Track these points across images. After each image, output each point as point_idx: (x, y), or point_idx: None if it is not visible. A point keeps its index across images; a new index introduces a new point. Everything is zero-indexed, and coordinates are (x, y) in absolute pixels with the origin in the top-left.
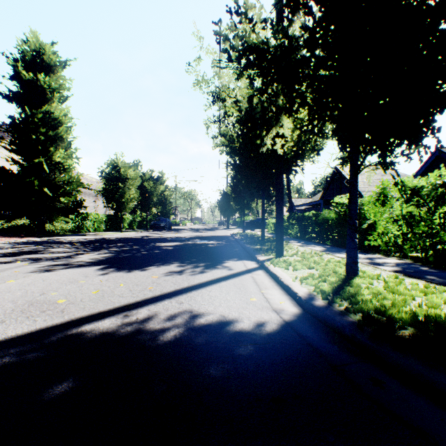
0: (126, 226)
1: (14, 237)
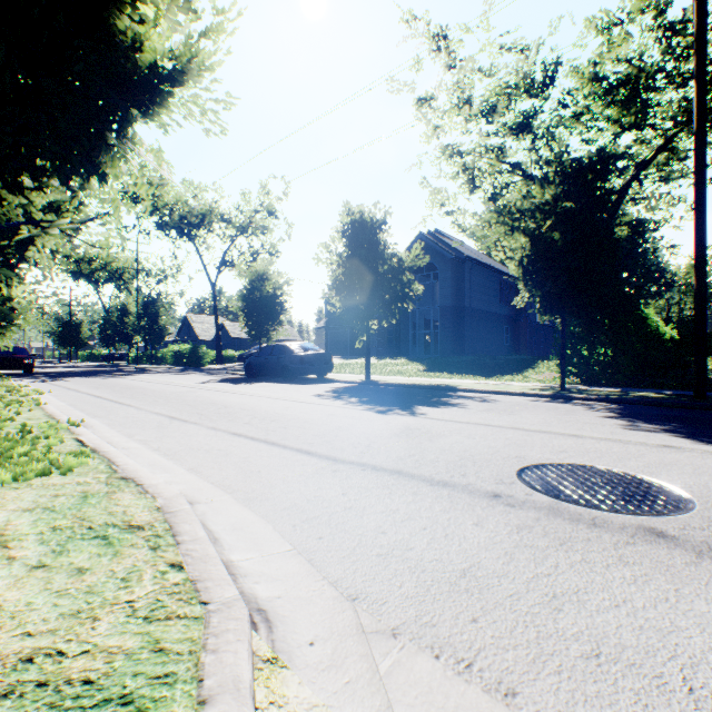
0: None
1: None
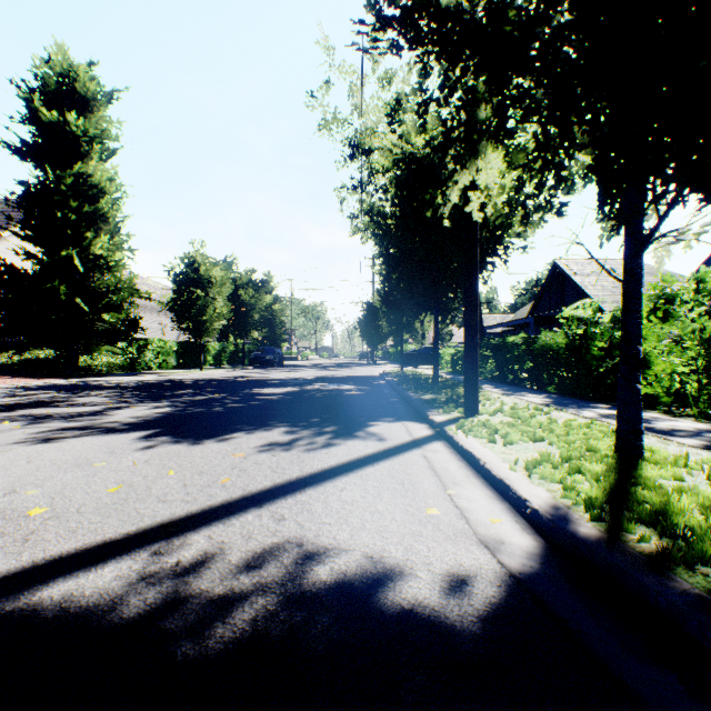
0: (210, 360)
1: (26, 377)
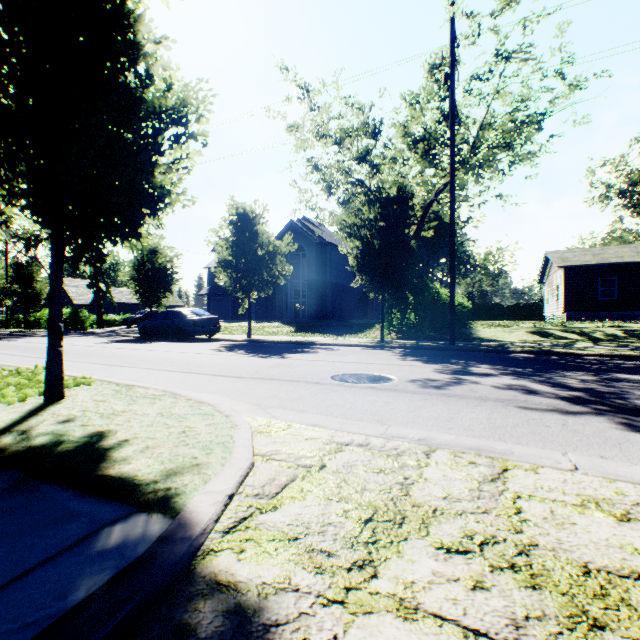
0: None
1: None
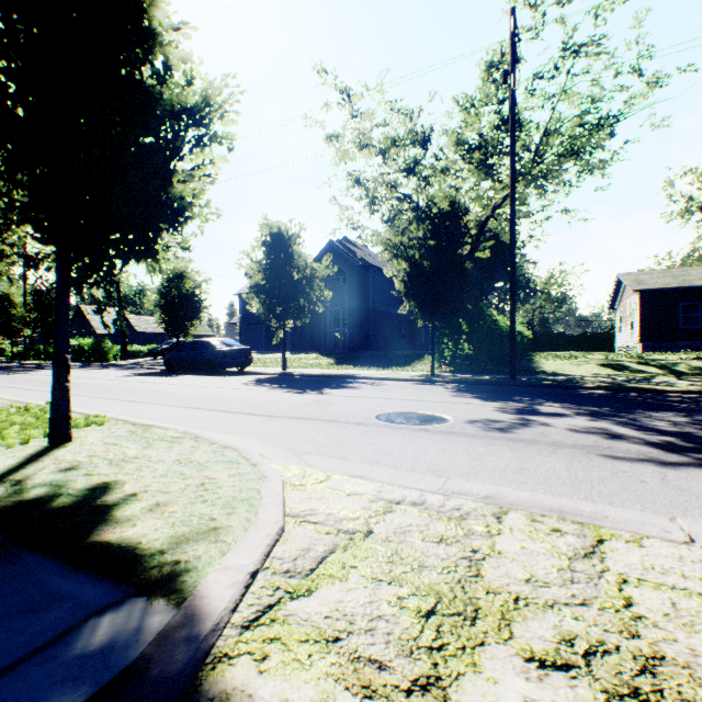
0: None
1: None
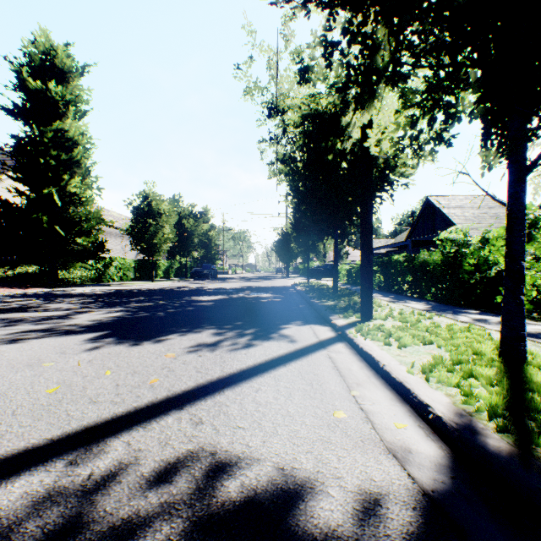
0: (161, 274)
1: (16, 287)
